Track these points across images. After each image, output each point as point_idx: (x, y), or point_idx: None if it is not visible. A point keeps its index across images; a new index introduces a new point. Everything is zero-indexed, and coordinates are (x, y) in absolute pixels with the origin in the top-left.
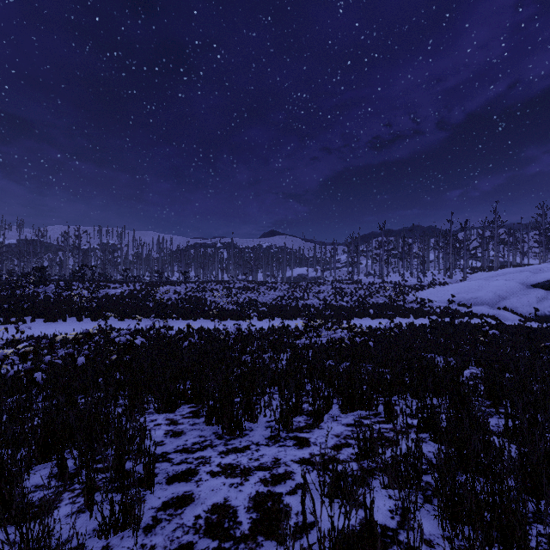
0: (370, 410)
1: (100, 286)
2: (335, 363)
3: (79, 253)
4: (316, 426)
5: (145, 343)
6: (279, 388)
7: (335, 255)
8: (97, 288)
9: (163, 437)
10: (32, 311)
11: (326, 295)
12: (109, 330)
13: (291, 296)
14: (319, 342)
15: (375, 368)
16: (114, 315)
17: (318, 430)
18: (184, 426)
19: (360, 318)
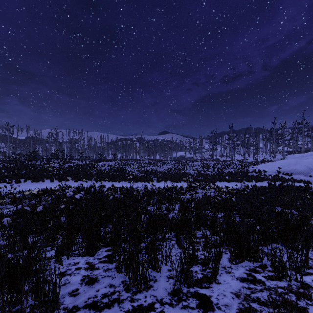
0: (256, 261)
1: (65, 161)
2: (214, 215)
3: (56, 144)
4: (214, 280)
5: (87, 196)
6: (176, 237)
7: (202, 144)
8: (64, 162)
9: (79, 285)
10: (25, 176)
11: (198, 167)
12: (67, 187)
13: (176, 168)
14: (196, 197)
15: (243, 218)
16: (72, 178)
17: (216, 284)
18: (98, 272)
19: (220, 181)
